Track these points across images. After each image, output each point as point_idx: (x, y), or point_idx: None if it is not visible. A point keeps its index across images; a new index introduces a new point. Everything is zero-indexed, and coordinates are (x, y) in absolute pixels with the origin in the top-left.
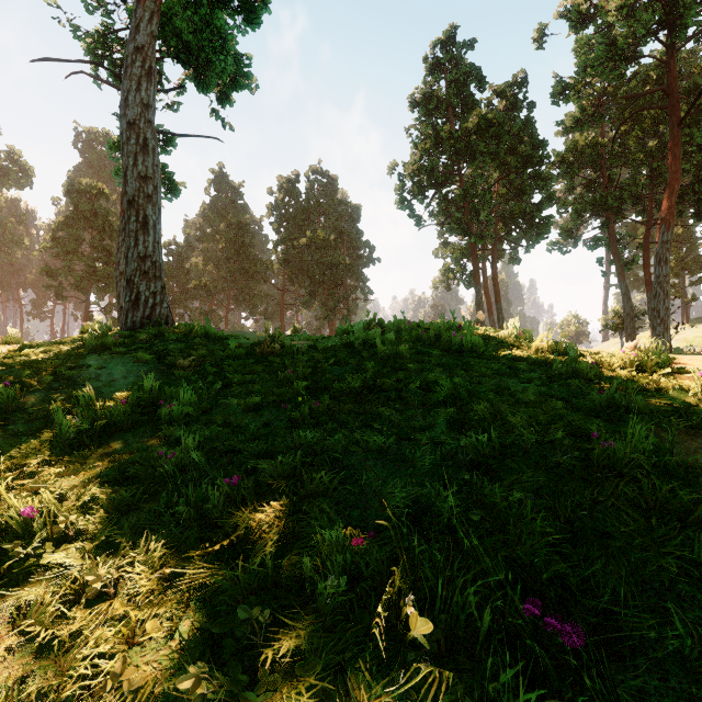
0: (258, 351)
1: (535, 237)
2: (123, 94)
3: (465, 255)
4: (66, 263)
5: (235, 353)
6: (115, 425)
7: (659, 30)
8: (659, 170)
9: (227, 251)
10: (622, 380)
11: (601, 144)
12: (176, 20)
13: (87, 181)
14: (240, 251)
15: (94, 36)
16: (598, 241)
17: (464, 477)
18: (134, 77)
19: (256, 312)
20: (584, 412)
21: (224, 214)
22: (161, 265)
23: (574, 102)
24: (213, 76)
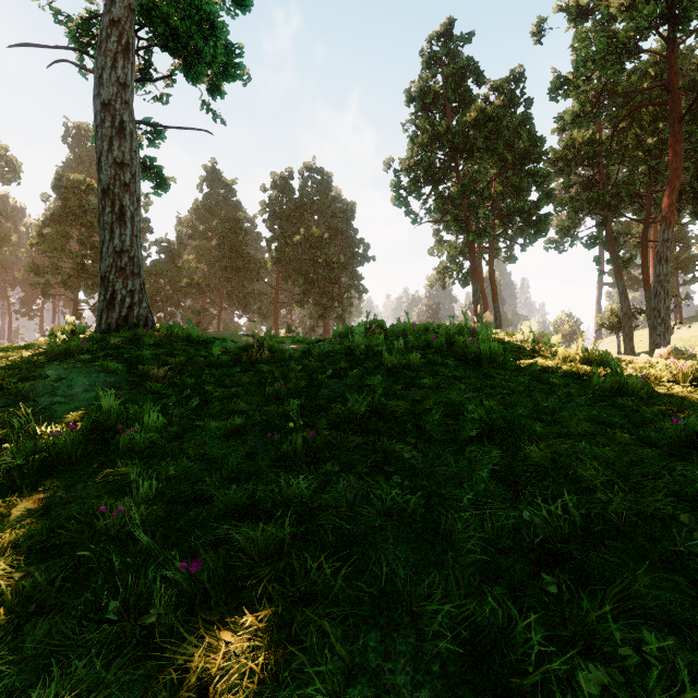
0: (245, 358)
1: (533, 235)
2: (97, 72)
3: (462, 253)
4: (53, 260)
5: (218, 360)
6: (60, 457)
7: (661, 23)
8: (658, 168)
9: (220, 249)
10: (685, 399)
11: (599, 141)
12: (163, 5)
13: (75, 176)
14: (233, 249)
15: (78, 23)
16: (595, 240)
17: (549, 590)
18: (109, 53)
19: (249, 310)
20: (660, 450)
21: (216, 211)
22: (140, 261)
23: (573, 97)
24: (202, 65)
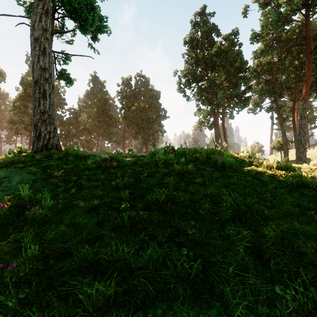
0: (103, 165)
1: (242, 106)
2: (32, 23)
3: (209, 114)
4: (20, 118)
5: (90, 167)
6: None
7: (302, 7)
8: (300, 75)
9: (98, 112)
10: None
11: (273, 63)
12: None
13: (30, 78)
14: (104, 112)
15: (30, 5)
16: (271, 108)
17: None
18: (38, 13)
19: (111, 141)
20: None
21: (96, 95)
22: (54, 117)
23: (261, 42)
24: (88, 25)
